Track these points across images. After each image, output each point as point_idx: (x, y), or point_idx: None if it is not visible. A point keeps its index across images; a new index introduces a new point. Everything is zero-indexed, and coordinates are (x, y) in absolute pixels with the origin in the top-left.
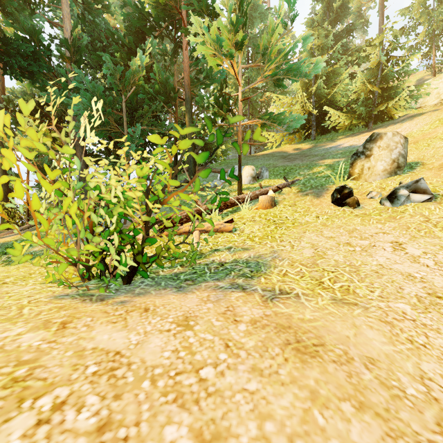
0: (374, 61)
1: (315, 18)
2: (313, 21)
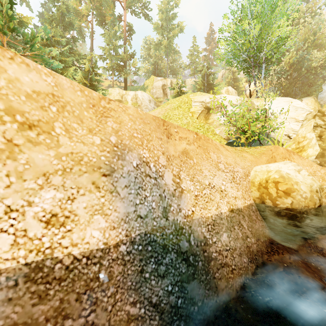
0: (87, 68)
1: (52, 15)
2: (50, 17)
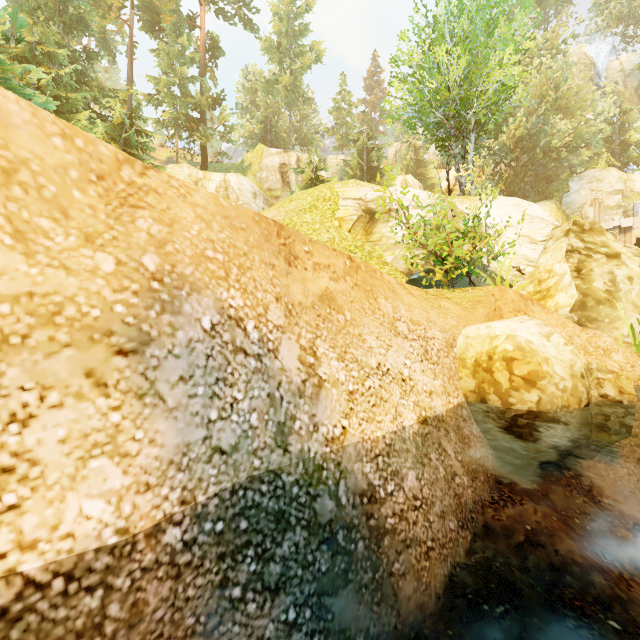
0: (118, 119)
1: None
2: None
